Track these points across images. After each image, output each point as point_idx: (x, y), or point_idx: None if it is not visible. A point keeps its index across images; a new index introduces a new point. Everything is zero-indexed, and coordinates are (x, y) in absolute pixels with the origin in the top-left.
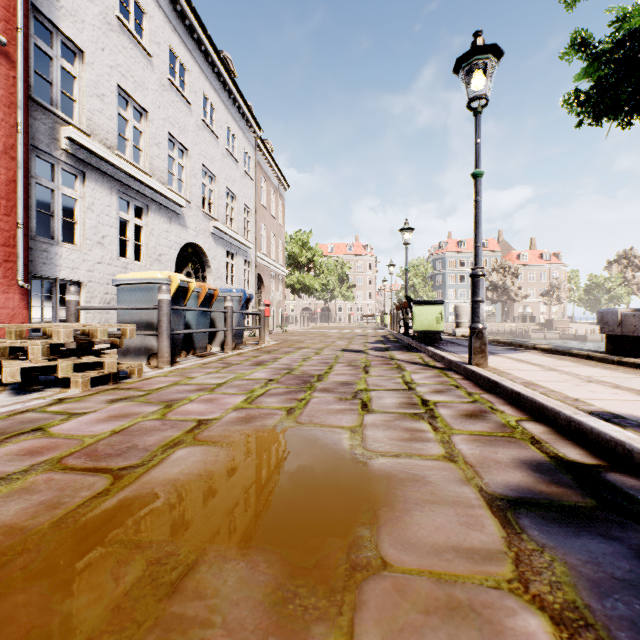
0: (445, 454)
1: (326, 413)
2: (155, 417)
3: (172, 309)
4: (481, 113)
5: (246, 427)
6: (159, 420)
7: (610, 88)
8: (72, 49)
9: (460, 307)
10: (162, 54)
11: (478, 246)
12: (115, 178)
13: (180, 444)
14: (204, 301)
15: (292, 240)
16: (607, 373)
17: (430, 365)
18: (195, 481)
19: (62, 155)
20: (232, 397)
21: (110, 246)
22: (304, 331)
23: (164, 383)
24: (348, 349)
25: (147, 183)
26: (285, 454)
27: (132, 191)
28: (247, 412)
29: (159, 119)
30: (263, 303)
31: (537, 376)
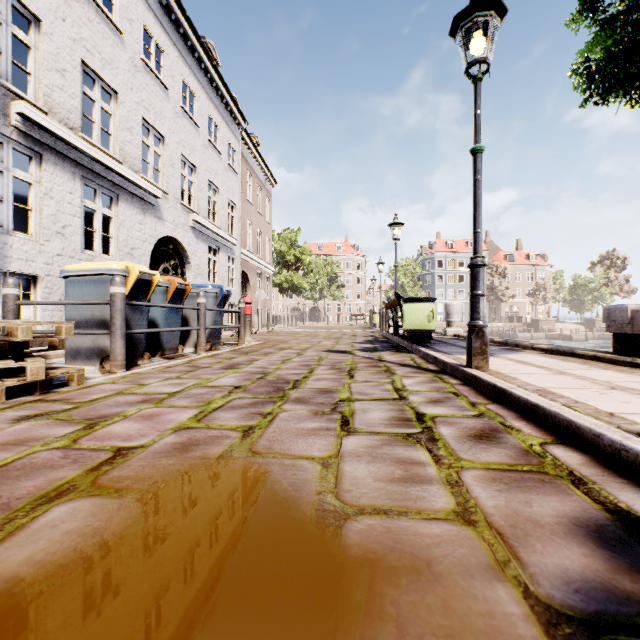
0: (456, 508)
1: (294, 435)
2: (60, 444)
3: (128, 304)
4: (481, 80)
5: (178, 460)
6: (63, 449)
7: (622, 57)
8: (26, 16)
9: (451, 305)
10: (135, 32)
11: (478, 232)
12: (78, 162)
13: (66, 494)
14: (174, 297)
15: (280, 238)
16: (626, 377)
17: (423, 367)
18: (41, 582)
19: (13, 133)
20: (180, 411)
21: (73, 237)
22: (291, 331)
23: (105, 392)
24: (334, 350)
25: (116, 170)
26: (217, 512)
27: (99, 178)
28: (190, 434)
29: (131, 102)
30: (243, 300)
31: (549, 381)
